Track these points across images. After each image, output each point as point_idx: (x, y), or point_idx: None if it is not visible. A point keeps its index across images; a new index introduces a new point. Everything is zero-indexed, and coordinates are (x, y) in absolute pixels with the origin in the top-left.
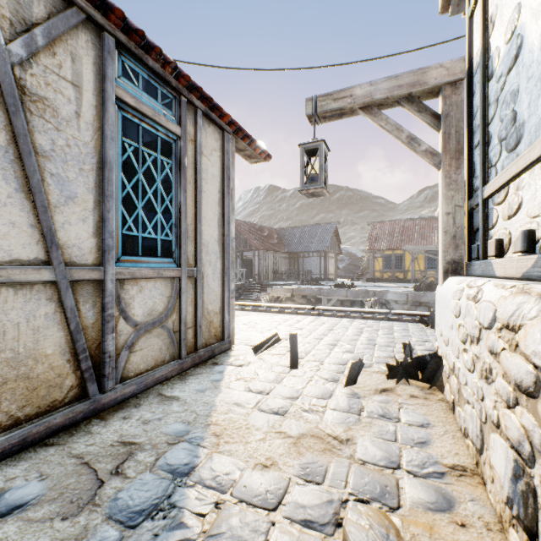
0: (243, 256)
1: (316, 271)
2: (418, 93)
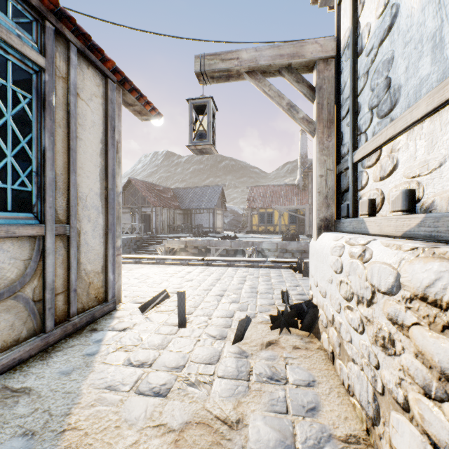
0: (142, 212)
1: (206, 225)
2: (297, 65)
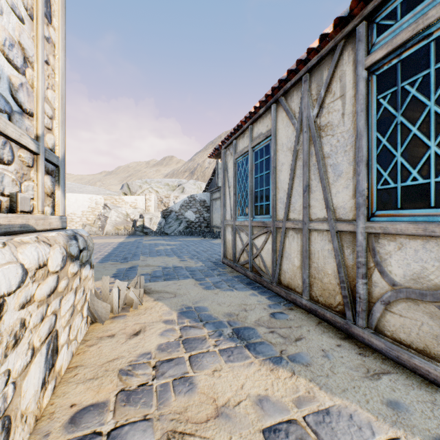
0: None
1: None
2: None
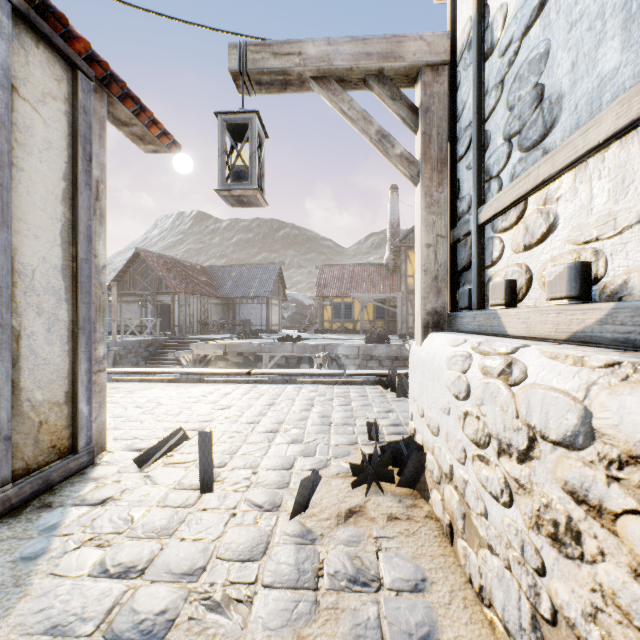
0: (157, 301)
1: (257, 321)
2: (392, 72)
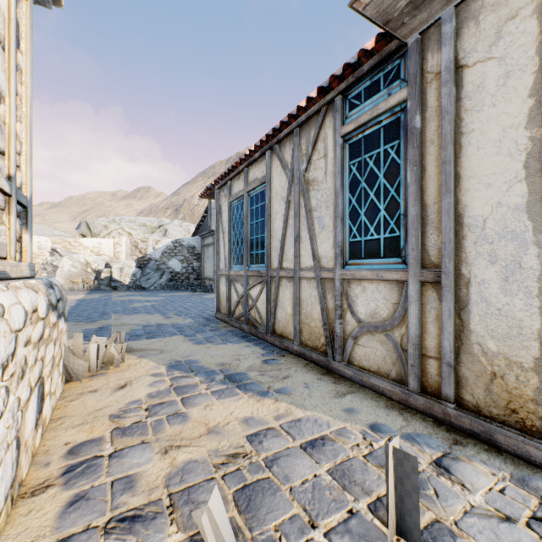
0: None
1: None
2: None
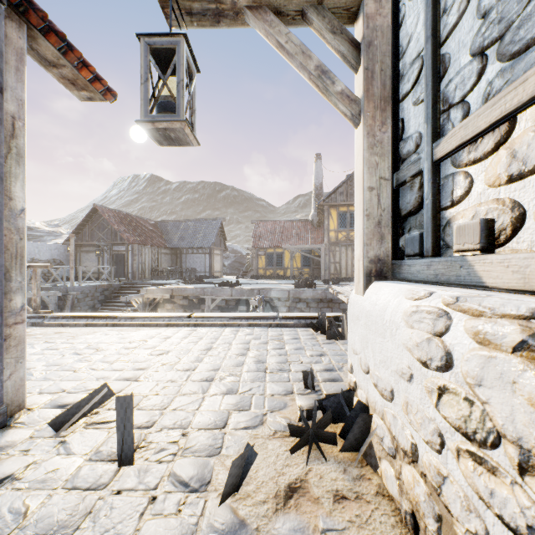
0: (113, 251)
1: (201, 269)
2: (332, 4)
